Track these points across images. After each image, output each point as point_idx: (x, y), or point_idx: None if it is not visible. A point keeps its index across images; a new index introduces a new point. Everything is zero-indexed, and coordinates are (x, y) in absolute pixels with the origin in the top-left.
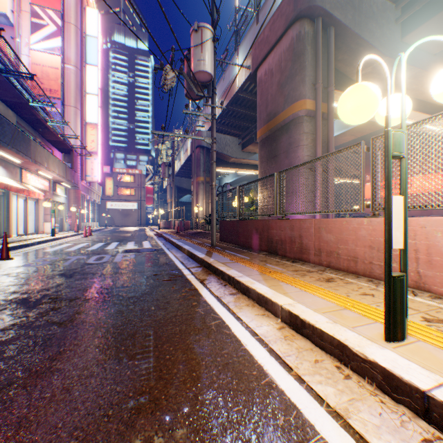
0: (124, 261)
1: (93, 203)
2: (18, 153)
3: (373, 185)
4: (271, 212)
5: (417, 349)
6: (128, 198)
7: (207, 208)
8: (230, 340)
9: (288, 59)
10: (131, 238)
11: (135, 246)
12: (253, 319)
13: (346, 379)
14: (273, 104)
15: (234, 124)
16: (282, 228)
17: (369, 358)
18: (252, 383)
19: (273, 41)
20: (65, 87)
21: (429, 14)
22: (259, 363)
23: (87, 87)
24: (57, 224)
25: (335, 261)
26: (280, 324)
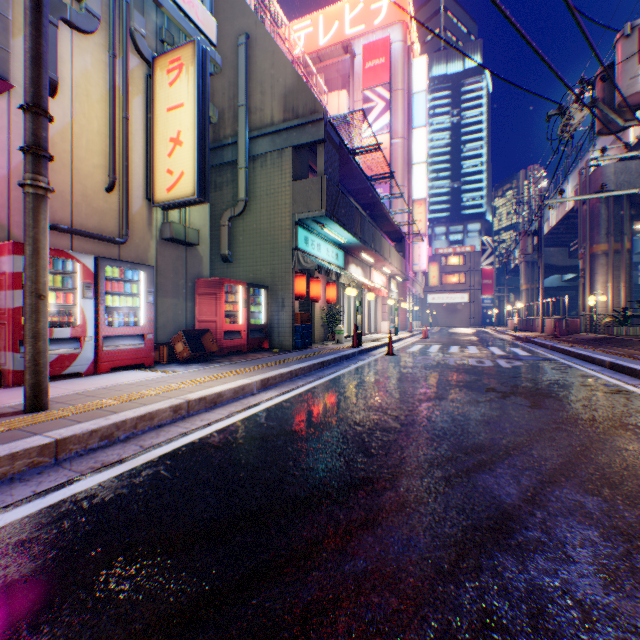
0: (517, 368)
1: (414, 298)
2: (375, 253)
3: None
4: None
5: None
6: (454, 287)
7: (613, 297)
8: None
9: None
10: (483, 342)
11: (503, 352)
12: None
13: None
14: None
15: None
16: None
17: None
18: None
19: None
20: (391, 167)
21: None
22: None
23: (413, 157)
24: (391, 323)
25: None
26: None
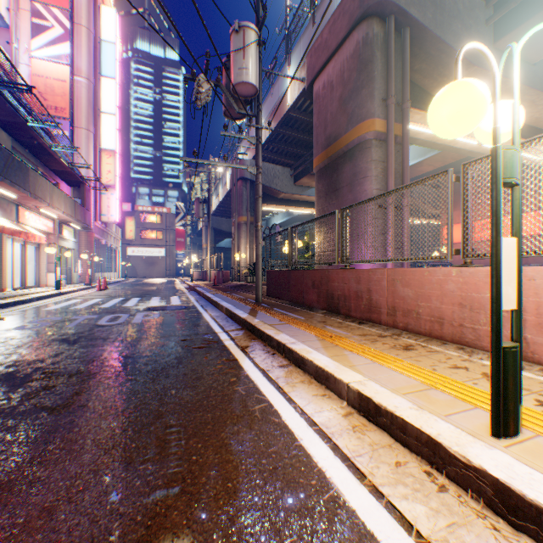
0: (146, 323)
1: (109, 249)
2: (12, 185)
3: (464, 224)
4: (331, 260)
5: (537, 448)
6: (154, 242)
7: (251, 255)
8: (279, 433)
9: (353, 68)
10: (157, 292)
11: (160, 302)
12: (310, 401)
13: (441, 492)
14: (334, 124)
15: (285, 151)
16: (345, 280)
17: (473, 463)
18: (310, 498)
19: (333, 46)
20: (74, 104)
21: (528, 12)
22: (320, 467)
23: (102, 105)
24: (63, 275)
25: (414, 323)
26: (346, 409)
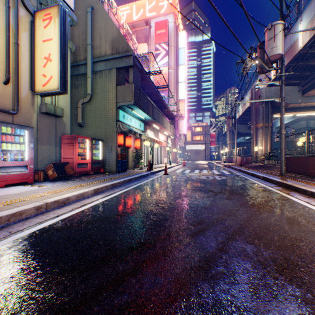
0: (223, 180)
1: (180, 147)
2: (159, 124)
3: None
4: None
5: None
6: (198, 142)
7: (265, 147)
8: None
9: None
10: (210, 168)
11: (218, 172)
12: None
13: None
14: None
15: (293, 75)
16: None
17: None
18: None
19: None
20: (168, 83)
21: None
22: None
23: (179, 79)
24: (168, 159)
25: None
26: None
